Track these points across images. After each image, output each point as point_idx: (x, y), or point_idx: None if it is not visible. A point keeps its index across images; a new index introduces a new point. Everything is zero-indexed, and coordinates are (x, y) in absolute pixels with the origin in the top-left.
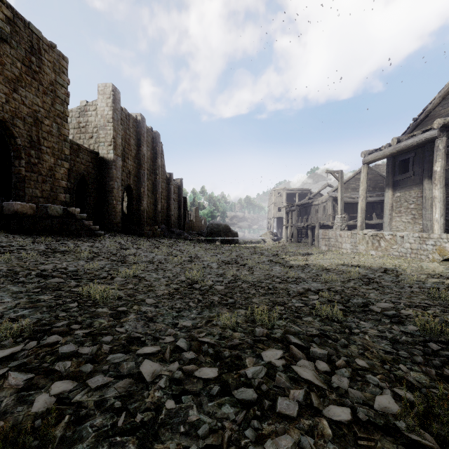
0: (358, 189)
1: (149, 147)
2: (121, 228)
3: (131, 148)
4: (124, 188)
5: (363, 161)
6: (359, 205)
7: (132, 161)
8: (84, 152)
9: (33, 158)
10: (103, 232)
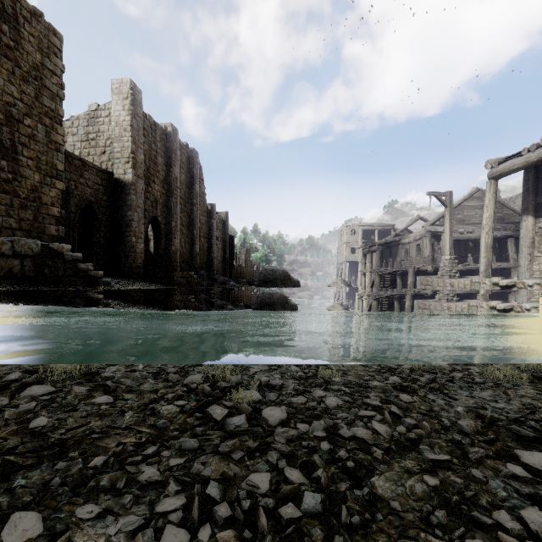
0: (466, 221)
1: (183, 169)
2: (144, 274)
3: (158, 168)
4: (148, 221)
5: (489, 174)
6: (483, 240)
7: (160, 185)
8: (91, 171)
9: (4, 171)
10: (110, 280)
